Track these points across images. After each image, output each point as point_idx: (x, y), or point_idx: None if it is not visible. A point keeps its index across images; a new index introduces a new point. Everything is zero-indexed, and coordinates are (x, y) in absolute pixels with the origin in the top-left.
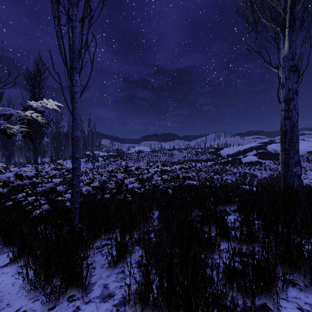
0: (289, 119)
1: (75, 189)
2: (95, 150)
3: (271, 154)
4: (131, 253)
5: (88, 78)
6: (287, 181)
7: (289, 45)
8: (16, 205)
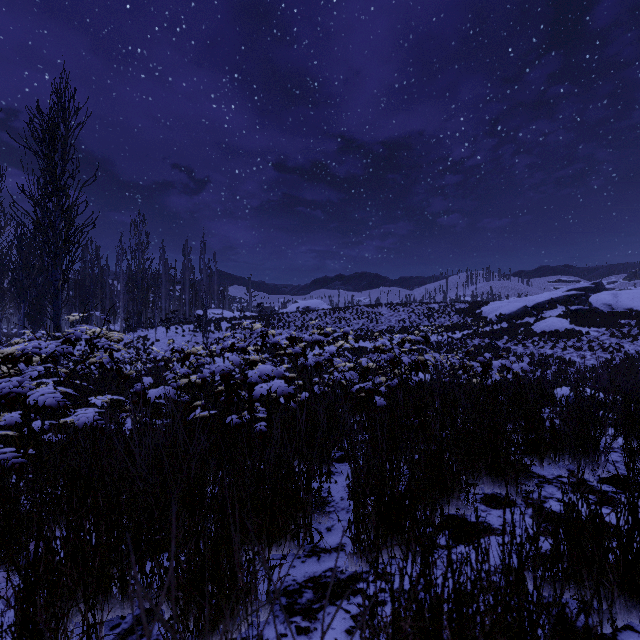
0: None
1: None
2: (217, 308)
3: (601, 314)
4: None
5: None
6: None
7: None
8: None
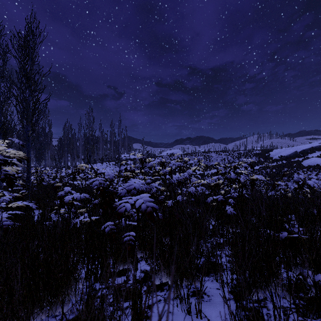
0: None
1: None
2: (127, 154)
3: None
4: None
5: None
6: None
7: None
8: None
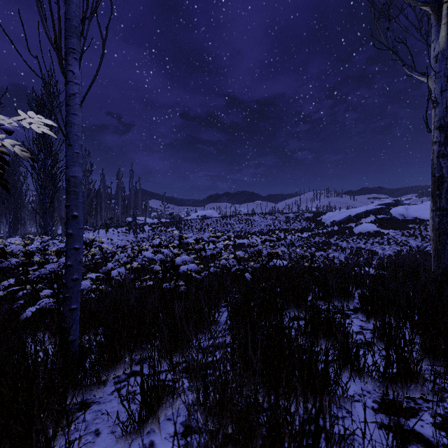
0: (447, 158)
1: (70, 276)
2: (140, 216)
3: (397, 221)
4: (173, 400)
5: (97, 70)
6: (443, 261)
7: (447, 34)
8: (11, 297)
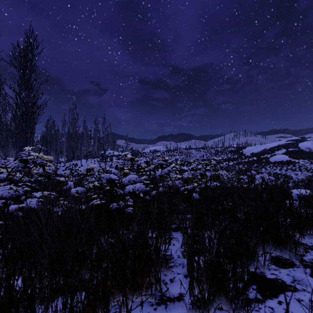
0: None
1: None
2: (111, 150)
3: (305, 152)
4: None
5: None
6: None
7: None
8: None
